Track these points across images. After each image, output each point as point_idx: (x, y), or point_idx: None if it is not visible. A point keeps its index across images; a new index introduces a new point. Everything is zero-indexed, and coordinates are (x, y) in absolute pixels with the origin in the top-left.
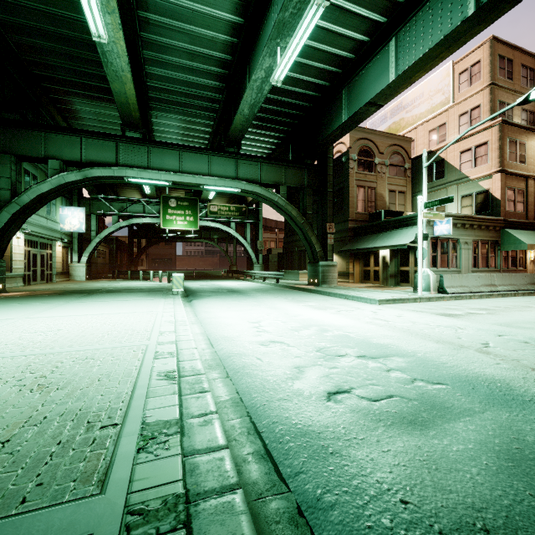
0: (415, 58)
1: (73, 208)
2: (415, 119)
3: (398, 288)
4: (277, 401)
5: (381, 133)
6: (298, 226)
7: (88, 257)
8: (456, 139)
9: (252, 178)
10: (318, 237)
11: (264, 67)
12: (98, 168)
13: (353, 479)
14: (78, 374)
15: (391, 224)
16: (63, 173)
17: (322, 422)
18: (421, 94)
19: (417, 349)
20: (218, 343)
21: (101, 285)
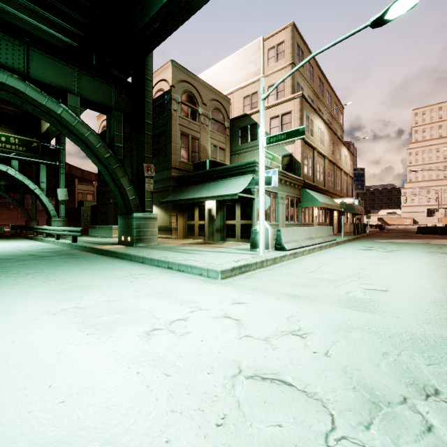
0: None
1: None
2: (232, 84)
3: (228, 245)
4: None
5: (204, 83)
6: (102, 161)
7: None
8: (299, 65)
9: (6, 64)
10: (133, 182)
11: None
12: None
13: None
14: None
15: (218, 173)
16: None
17: None
18: (237, 62)
19: None
20: None
21: None
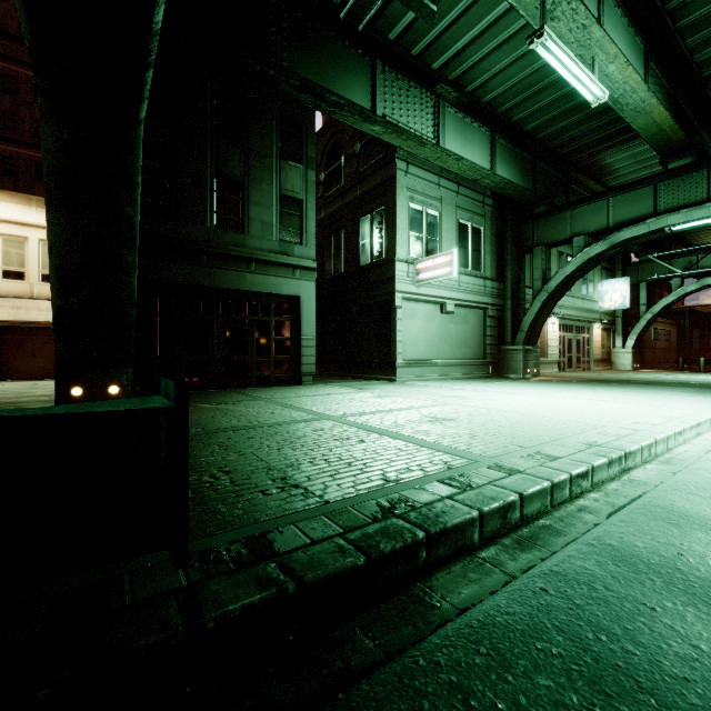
0: None
1: (614, 280)
2: None
3: None
4: (684, 493)
5: None
6: None
7: (634, 341)
8: None
9: None
10: None
11: None
12: (626, 229)
13: (658, 532)
14: (530, 426)
15: None
16: (586, 248)
17: (708, 516)
18: None
19: None
20: None
21: (643, 376)
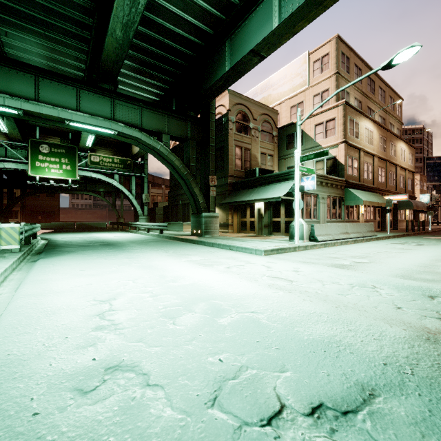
0: (299, 5)
1: None
2: (280, 96)
3: (273, 237)
4: None
5: (255, 102)
6: (182, 177)
7: None
8: (327, 99)
9: (131, 122)
10: (201, 190)
11: None
12: None
13: None
14: None
15: (266, 180)
16: None
17: None
18: (285, 76)
19: (386, 353)
20: None
21: None
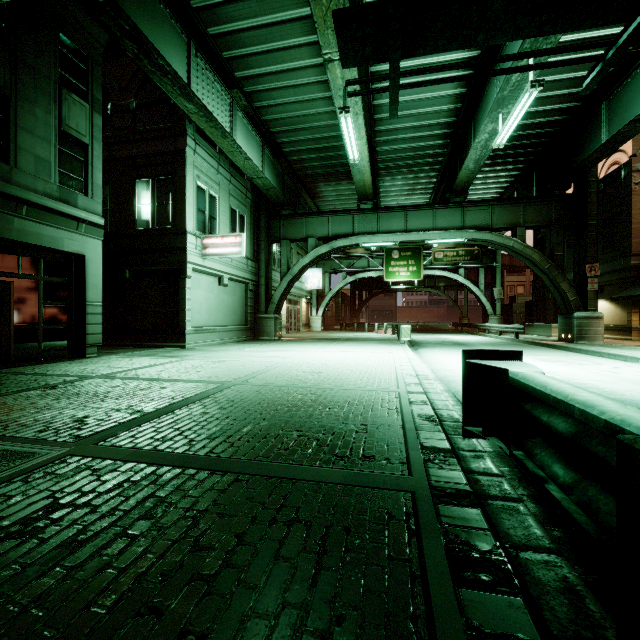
0: None
1: (314, 269)
2: None
3: None
4: None
5: None
6: (542, 271)
7: (323, 311)
8: None
9: (480, 224)
10: (574, 282)
11: (487, 131)
12: (340, 240)
13: None
14: (368, 370)
15: None
16: (317, 248)
17: None
18: None
19: (611, 387)
20: (439, 372)
21: (337, 335)
